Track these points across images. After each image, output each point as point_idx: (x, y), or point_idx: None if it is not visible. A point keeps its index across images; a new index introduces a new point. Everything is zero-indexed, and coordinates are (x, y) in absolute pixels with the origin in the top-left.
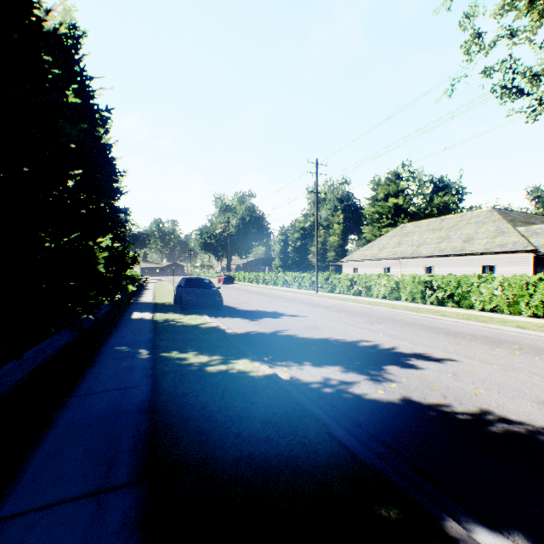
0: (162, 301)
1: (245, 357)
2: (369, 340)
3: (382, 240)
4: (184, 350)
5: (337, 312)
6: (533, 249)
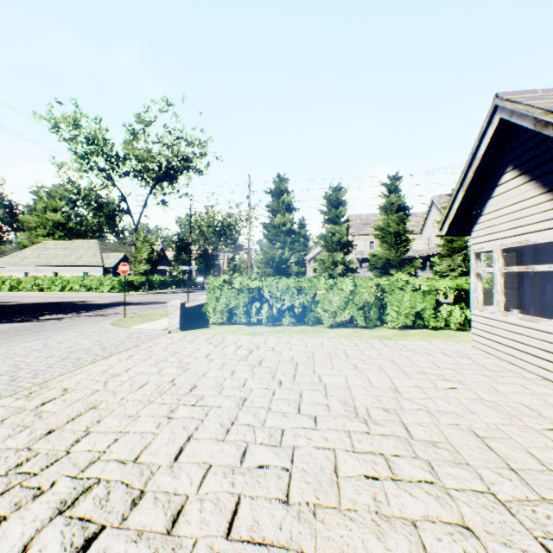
0: None
1: None
2: None
3: (27, 251)
4: None
5: None
6: (103, 265)
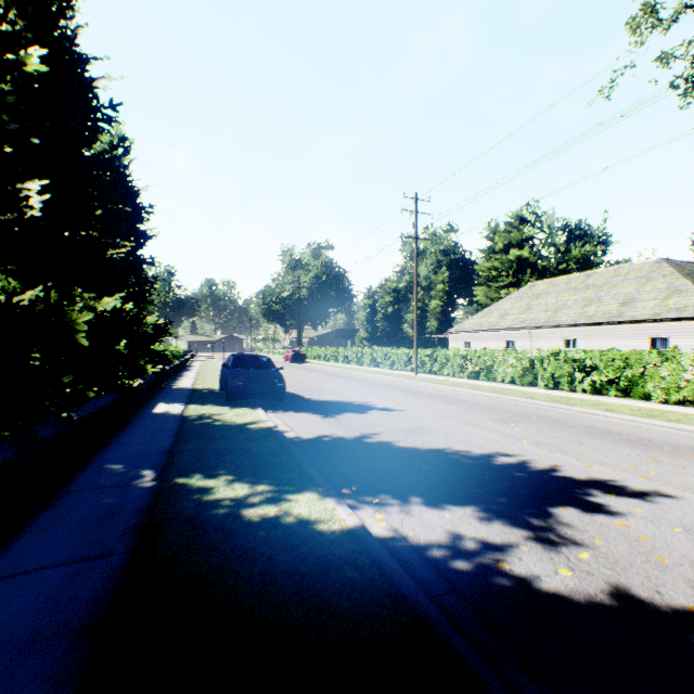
0: (204, 386)
1: (311, 488)
2: (510, 453)
3: (503, 303)
4: (213, 472)
5: (449, 404)
6: None
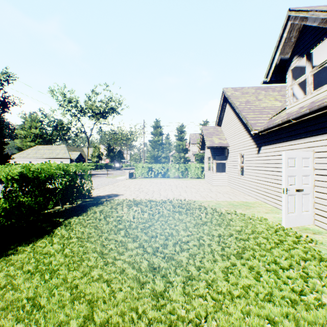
0: None
1: None
2: None
3: (29, 150)
4: None
5: None
6: (70, 158)
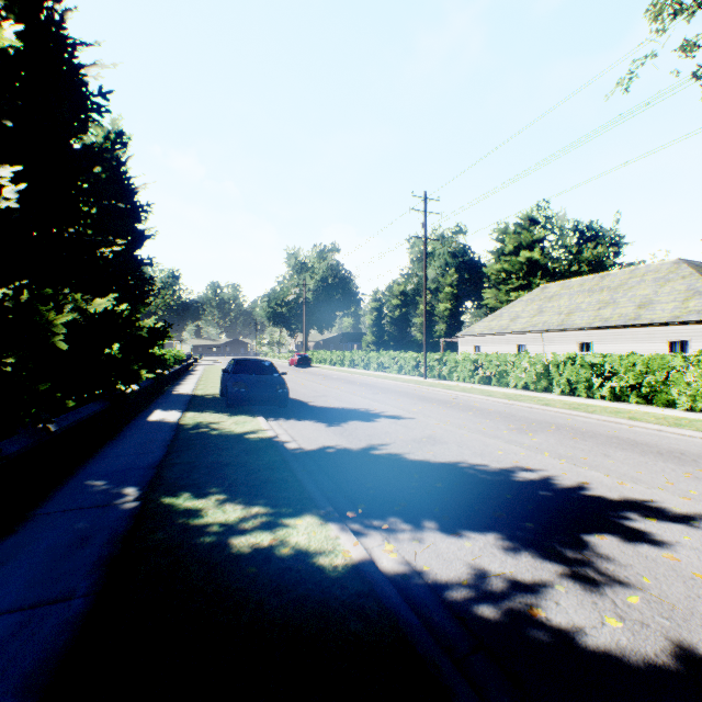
0: (205, 392)
1: (311, 510)
2: (531, 467)
3: (514, 306)
4: (204, 490)
5: (461, 411)
6: None
